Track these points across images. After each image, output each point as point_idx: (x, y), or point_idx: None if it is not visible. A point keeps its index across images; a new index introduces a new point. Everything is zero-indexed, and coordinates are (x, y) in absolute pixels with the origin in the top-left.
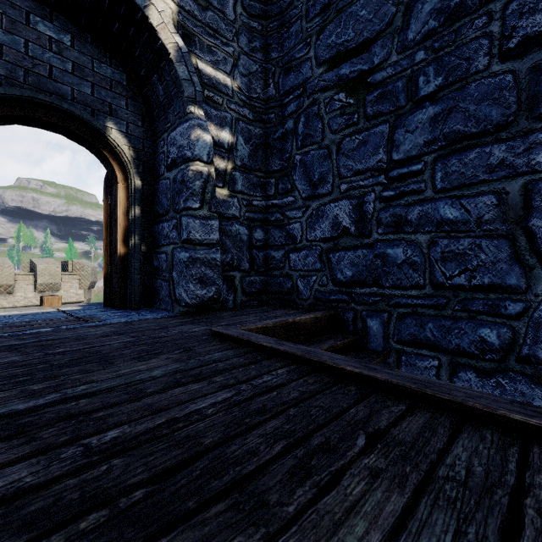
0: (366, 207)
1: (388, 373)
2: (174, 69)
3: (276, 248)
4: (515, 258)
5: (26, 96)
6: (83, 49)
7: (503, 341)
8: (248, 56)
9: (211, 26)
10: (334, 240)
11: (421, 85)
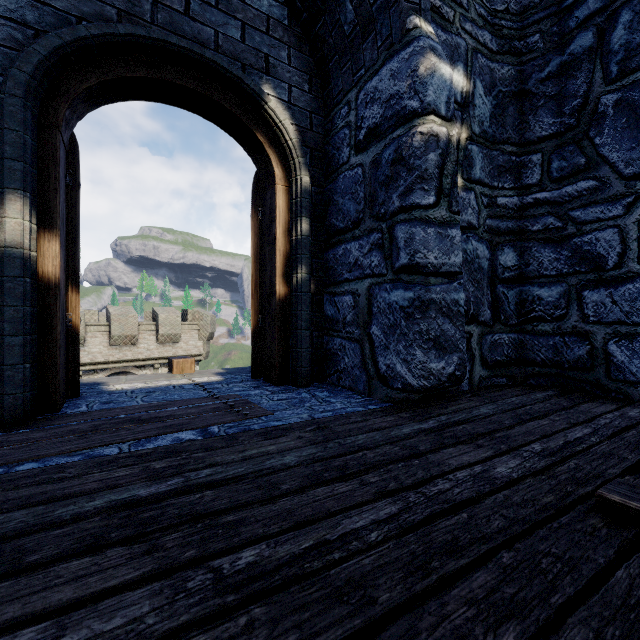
0: None
1: None
2: None
3: (544, 281)
4: None
5: (154, 40)
6: None
7: None
8: None
9: None
10: None
11: None
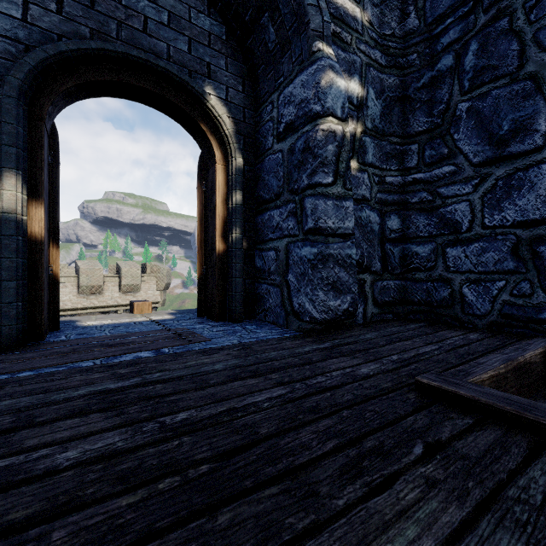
0: None
1: None
2: None
3: (420, 241)
4: None
5: (119, 53)
6: None
7: None
8: None
9: None
10: None
11: None
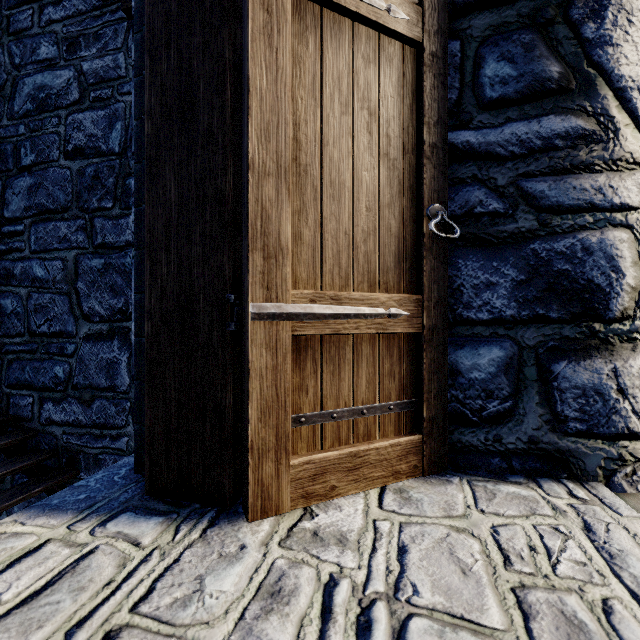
0: None
1: None
2: None
3: None
4: (71, 311)
5: None
6: None
7: (66, 375)
8: None
9: None
10: None
11: (23, 155)
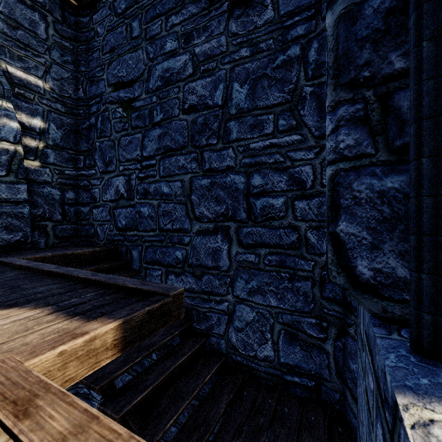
0: (132, 182)
1: (62, 269)
2: None
3: (84, 205)
4: (187, 215)
5: None
6: None
7: (183, 257)
8: (61, 66)
9: (22, 41)
10: (116, 201)
11: (155, 115)
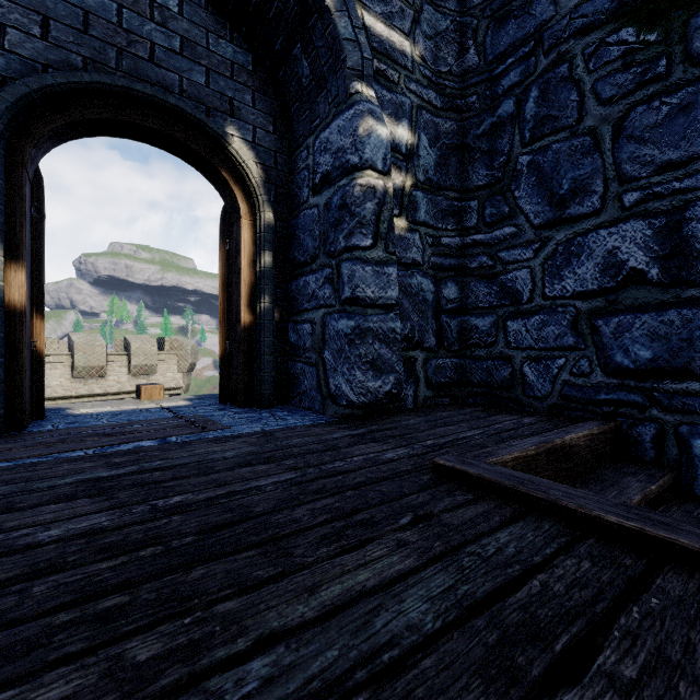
0: (689, 230)
1: None
2: (331, 23)
3: (480, 313)
4: None
5: (119, 87)
6: (195, 18)
7: None
8: (434, 6)
9: None
10: (606, 294)
11: None
